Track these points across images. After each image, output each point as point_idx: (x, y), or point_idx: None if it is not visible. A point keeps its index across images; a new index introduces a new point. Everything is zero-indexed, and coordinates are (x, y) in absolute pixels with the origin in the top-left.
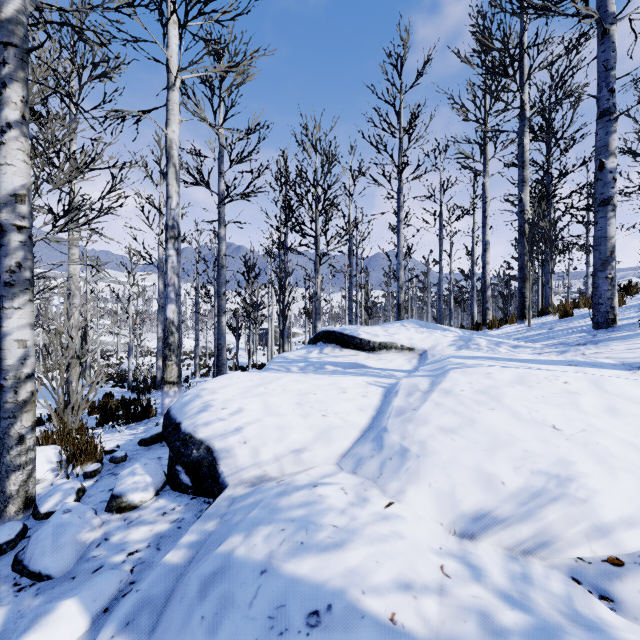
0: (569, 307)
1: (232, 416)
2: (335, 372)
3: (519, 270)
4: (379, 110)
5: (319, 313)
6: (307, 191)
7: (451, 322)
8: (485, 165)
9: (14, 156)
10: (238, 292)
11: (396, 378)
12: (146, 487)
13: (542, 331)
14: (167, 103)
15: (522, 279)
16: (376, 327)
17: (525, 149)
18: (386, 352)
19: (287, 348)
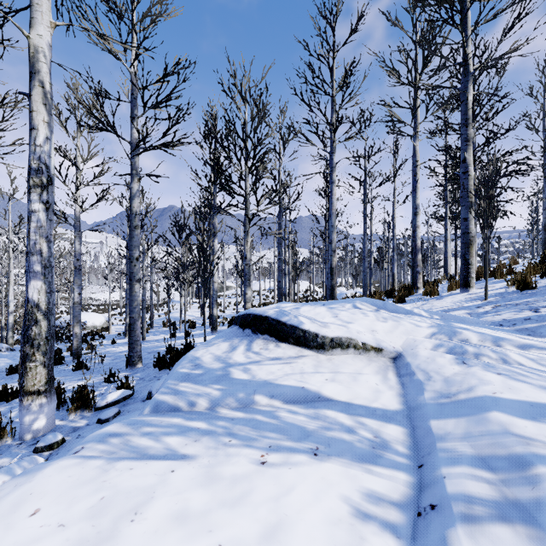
0: (531, 278)
1: None
2: (273, 430)
3: (462, 235)
4: (312, 65)
5: (249, 279)
6: (235, 144)
7: (371, 280)
8: (415, 129)
9: None
10: (167, 252)
11: (399, 462)
12: None
13: (526, 313)
14: None
15: (466, 244)
16: (320, 308)
17: (469, 106)
18: (341, 352)
19: (216, 312)
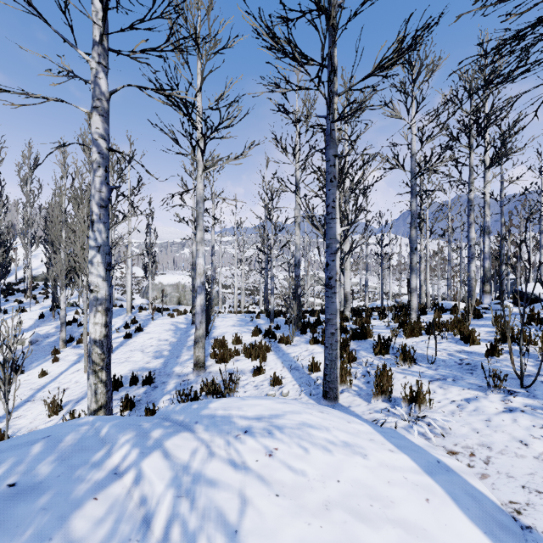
0: None
1: (539, 289)
2: None
3: None
4: None
5: None
6: None
7: None
8: None
9: (472, 230)
10: None
11: None
12: (511, 305)
13: None
14: (484, 178)
15: None
16: None
17: None
18: None
19: None
